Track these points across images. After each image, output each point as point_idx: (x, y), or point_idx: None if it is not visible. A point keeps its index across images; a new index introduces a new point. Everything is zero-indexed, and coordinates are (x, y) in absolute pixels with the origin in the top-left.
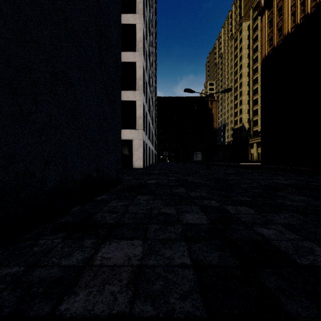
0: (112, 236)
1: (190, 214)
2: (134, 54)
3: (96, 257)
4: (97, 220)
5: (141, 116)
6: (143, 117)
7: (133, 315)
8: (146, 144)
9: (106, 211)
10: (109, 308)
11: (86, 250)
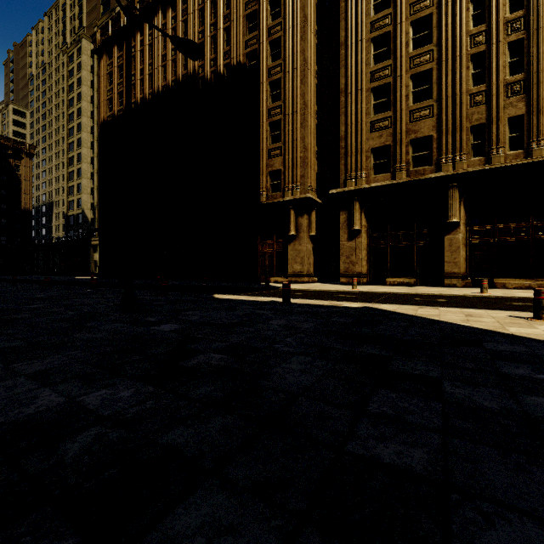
0: None
1: None
2: None
3: None
4: None
5: None
6: None
7: None
8: None
9: None
10: None
11: None
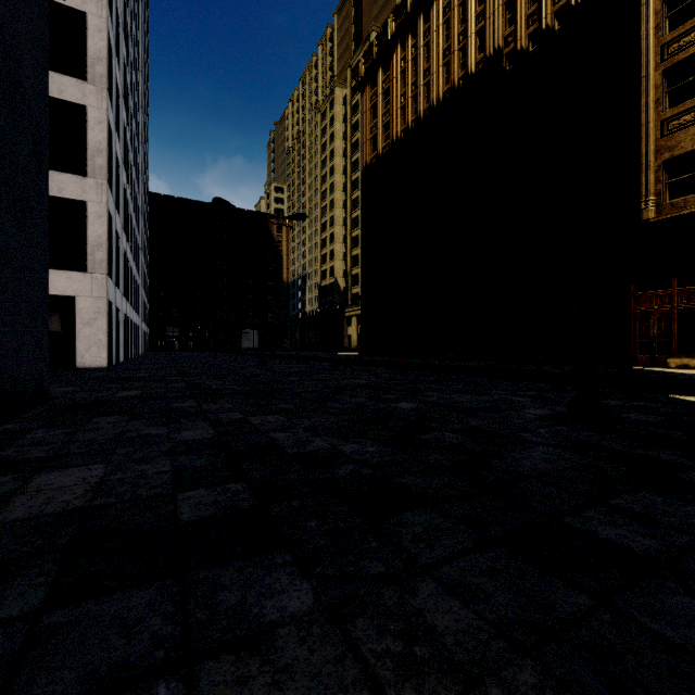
0: (49, 467)
1: (191, 431)
2: (81, 85)
3: (27, 486)
4: (9, 457)
5: (102, 241)
6: (108, 245)
7: (93, 505)
8: (116, 308)
9: (25, 445)
10: (62, 508)
11: (5, 484)
